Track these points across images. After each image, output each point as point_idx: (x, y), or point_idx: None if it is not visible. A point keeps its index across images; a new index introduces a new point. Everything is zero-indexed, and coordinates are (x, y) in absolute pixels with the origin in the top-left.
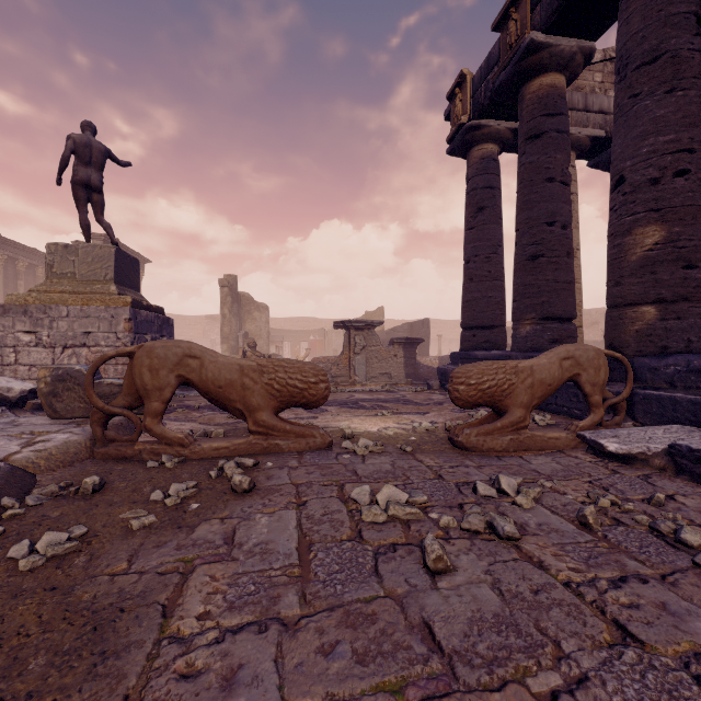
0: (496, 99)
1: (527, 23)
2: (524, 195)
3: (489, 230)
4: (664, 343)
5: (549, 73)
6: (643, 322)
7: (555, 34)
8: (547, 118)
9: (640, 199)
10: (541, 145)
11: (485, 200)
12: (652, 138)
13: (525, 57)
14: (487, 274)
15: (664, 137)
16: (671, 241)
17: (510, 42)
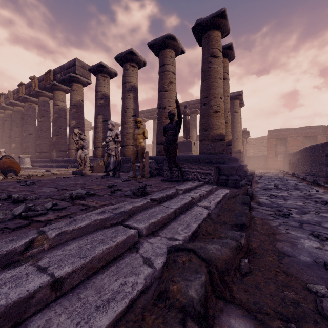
0: (0, 109)
1: (3, 101)
2: (4, 131)
3: (2, 133)
4: (15, 159)
5: (9, 110)
6: (13, 156)
7: (9, 106)
8: (9, 118)
9: (13, 140)
10: (7, 123)
11: (1, 127)
12: (14, 132)
13: (3, 107)
14: (1, 143)
15: (16, 133)
16: (16, 146)
17: (1, 102)
